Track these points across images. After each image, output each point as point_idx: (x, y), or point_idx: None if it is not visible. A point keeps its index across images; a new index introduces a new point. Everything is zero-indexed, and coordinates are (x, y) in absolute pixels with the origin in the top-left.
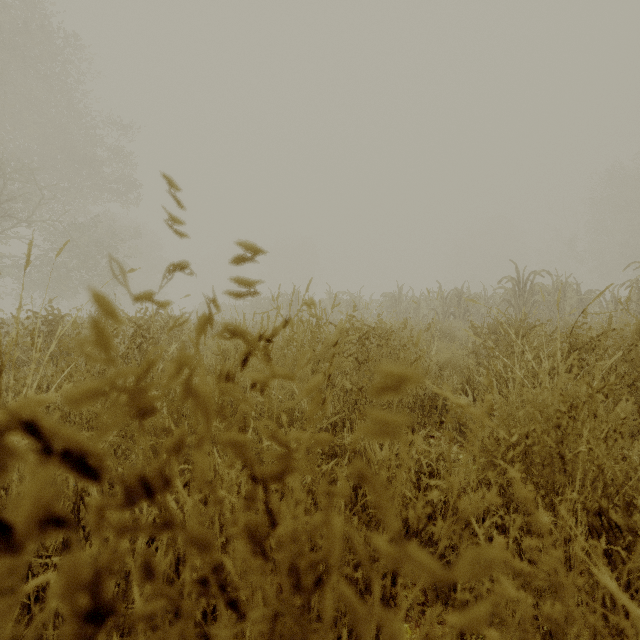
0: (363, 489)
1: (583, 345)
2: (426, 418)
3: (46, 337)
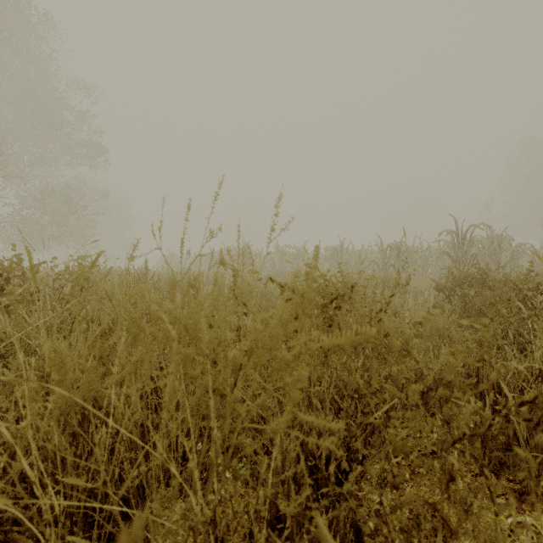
0: None
1: None
2: None
3: None
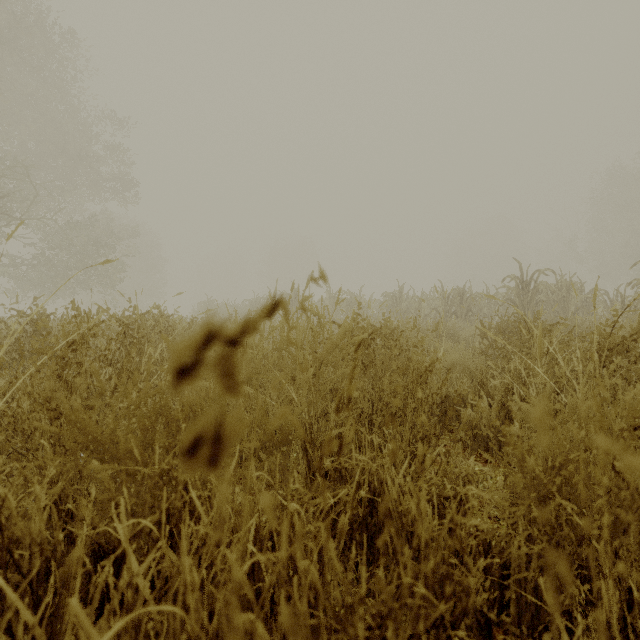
0: (374, 517)
1: (614, 346)
2: (446, 431)
3: (31, 337)
